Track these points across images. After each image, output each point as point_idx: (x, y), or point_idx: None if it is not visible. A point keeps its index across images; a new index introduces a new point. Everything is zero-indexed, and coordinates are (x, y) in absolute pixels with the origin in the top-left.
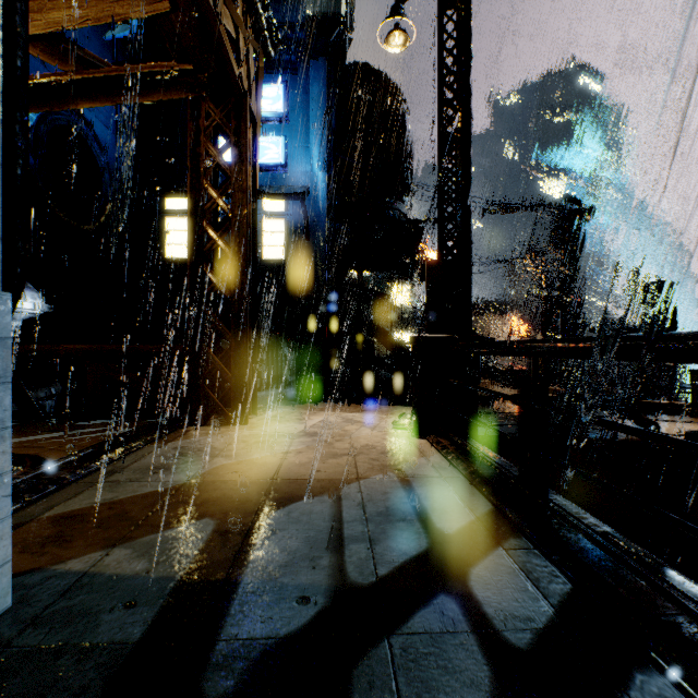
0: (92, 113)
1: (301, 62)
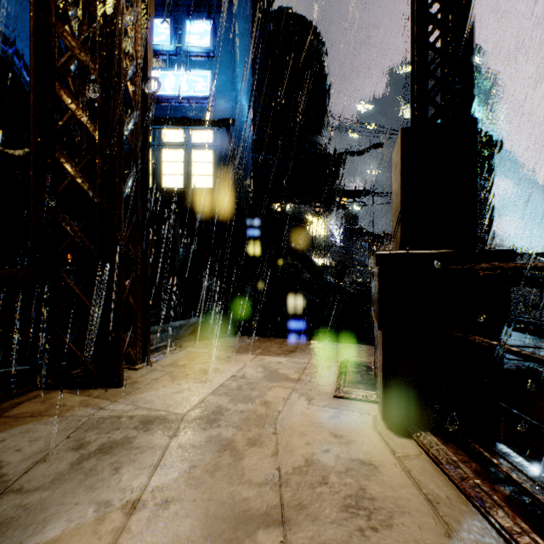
0: (21, 42)
1: (228, 2)
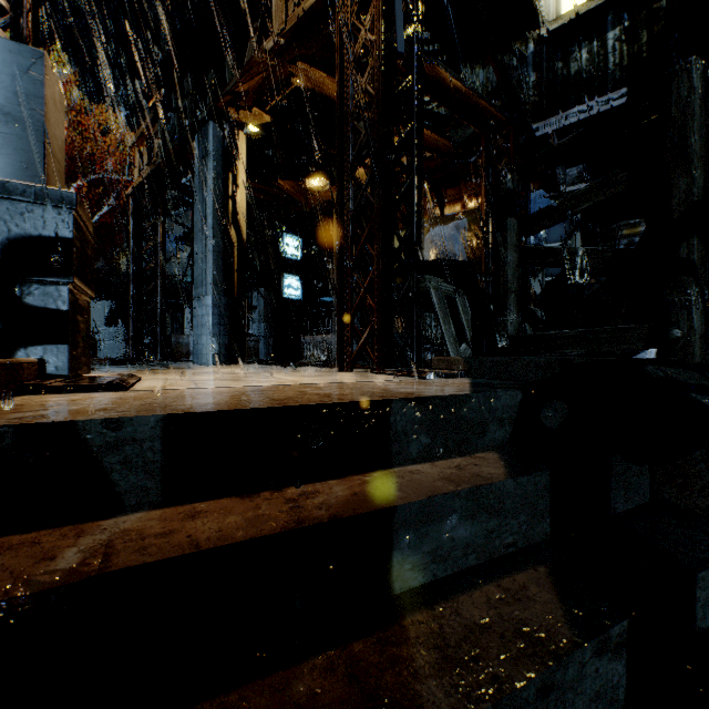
0: None
1: None
